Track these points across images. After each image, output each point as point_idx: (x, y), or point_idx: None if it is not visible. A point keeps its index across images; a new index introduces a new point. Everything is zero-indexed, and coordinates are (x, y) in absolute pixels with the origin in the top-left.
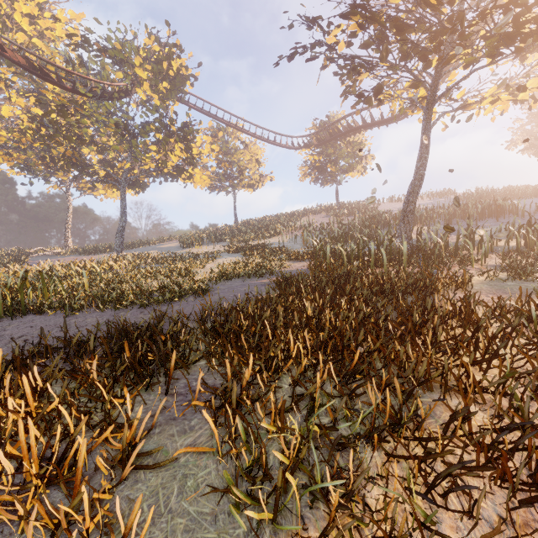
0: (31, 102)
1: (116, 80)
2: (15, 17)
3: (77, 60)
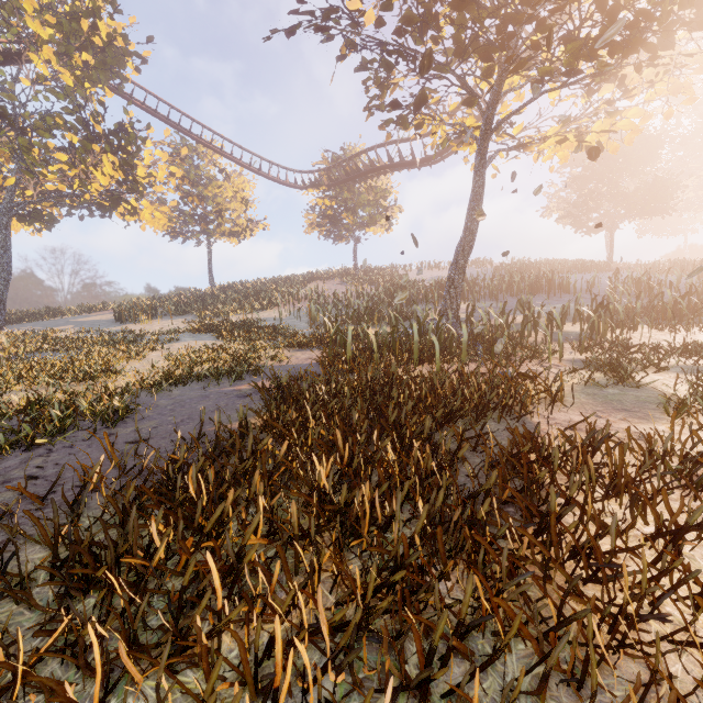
0: None
1: None
2: None
3: None
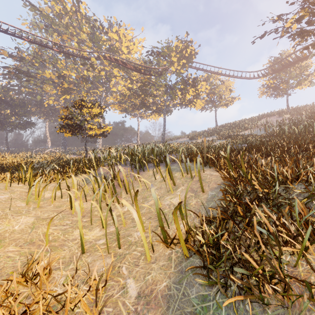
0: (128, 83)
1: (162, 65)
2: (122, 49)
3: (148, 61)
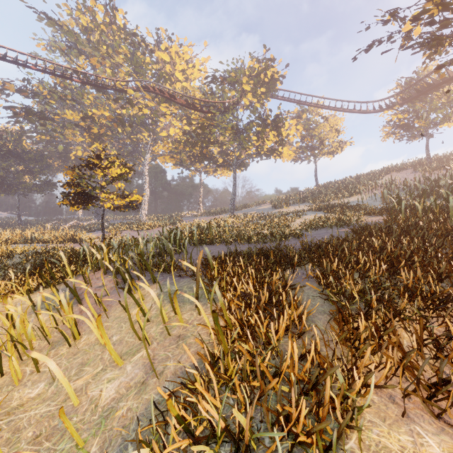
0: (183, 123)
1: (230, 96)
2: (176, 74)
3: (209, 91)
